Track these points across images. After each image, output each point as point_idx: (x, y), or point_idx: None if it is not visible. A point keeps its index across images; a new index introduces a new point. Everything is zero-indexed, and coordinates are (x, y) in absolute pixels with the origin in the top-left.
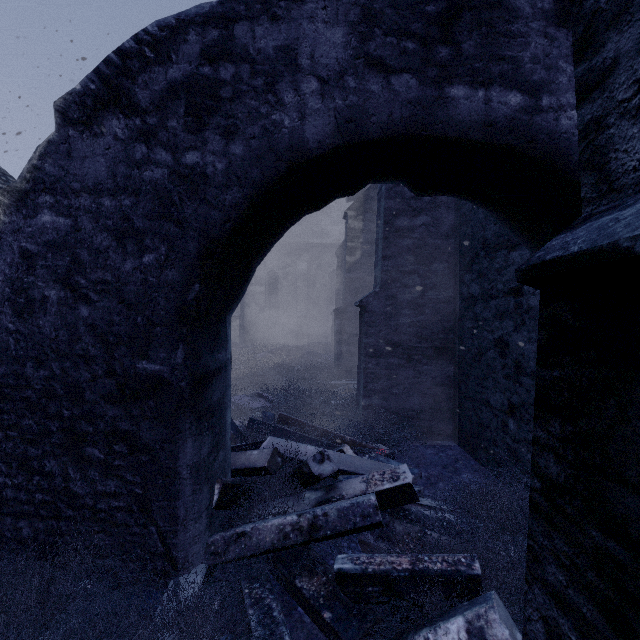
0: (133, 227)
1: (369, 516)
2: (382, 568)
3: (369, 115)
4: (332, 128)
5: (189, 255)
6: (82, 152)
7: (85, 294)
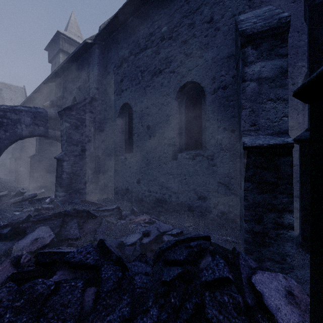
0: None
1: (35, 195)
2: (37, 198)
3: (35, 132)
4: (28, 133)
5: None
6: None
7: None
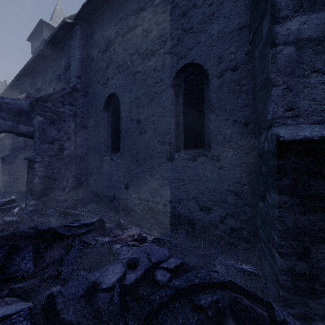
0: None
1: (1, 203)
2: (4, 207)
3: (1, 127)
4: None
5: None
6: None
7: None
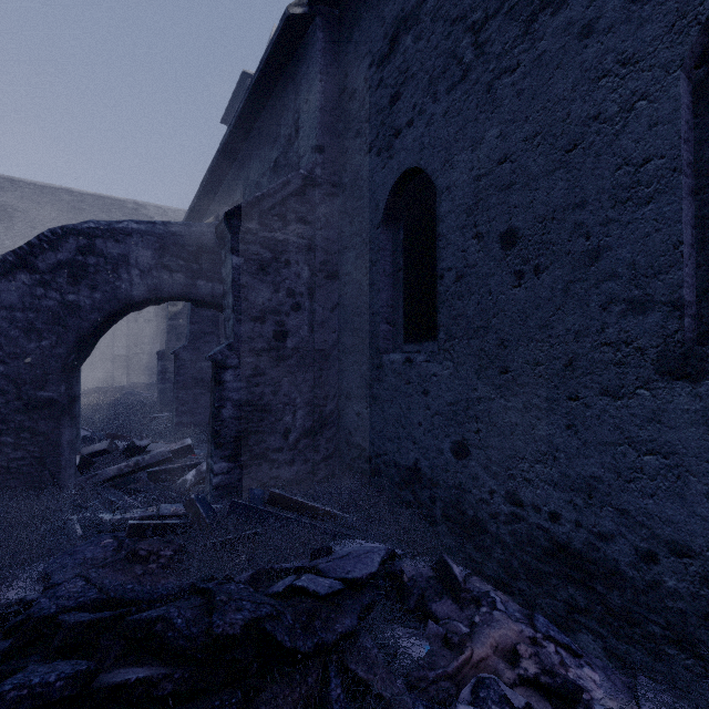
0: (35, 327)
1: (166, 455)
2: (169, 467)
3: (163, 288)
4: (146, 291)
5: (70, 342)
6: (1, 288)
7: (2, 359)
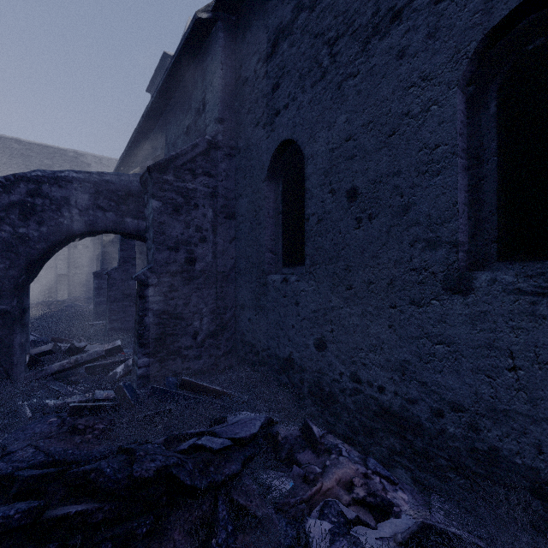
0: None
1: (100, 354)
2: (102, 363)
3: (98, 224)
4: (84, 226)
5: (21, 265)
6: None
7: None
